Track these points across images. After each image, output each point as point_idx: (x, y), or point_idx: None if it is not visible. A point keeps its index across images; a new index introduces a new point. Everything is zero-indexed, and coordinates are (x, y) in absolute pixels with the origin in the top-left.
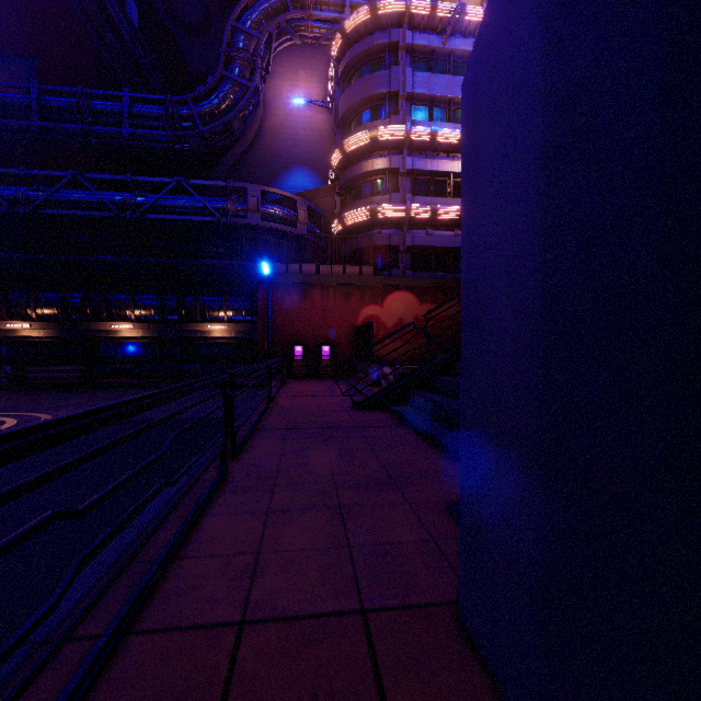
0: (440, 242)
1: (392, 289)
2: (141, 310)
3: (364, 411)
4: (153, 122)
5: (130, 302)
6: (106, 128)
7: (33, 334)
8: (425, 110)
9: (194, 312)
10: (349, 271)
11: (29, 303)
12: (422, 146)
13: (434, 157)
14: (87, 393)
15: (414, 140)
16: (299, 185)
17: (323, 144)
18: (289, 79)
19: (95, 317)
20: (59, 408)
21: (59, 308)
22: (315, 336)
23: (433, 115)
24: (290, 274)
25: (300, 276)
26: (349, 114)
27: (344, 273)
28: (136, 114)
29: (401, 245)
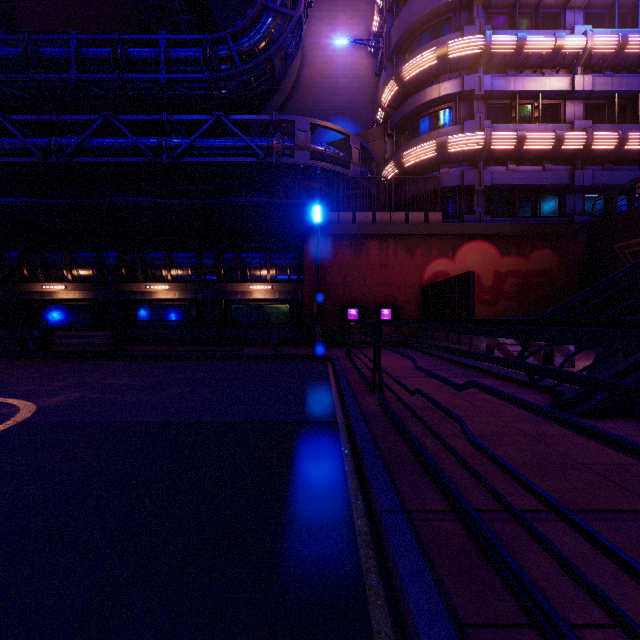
0: (526, 179)
1: (466, 239)
2: (178, 269)
3: (601, 423)
4: (190, 66)
5: (166, 261)
6: (143, 75)
7: (68, 297)
8: (503, 19)
9: (234, 271)
10: (412, 218)
11: (64, 264)
12: (503, 61)
13: (517, 74)
14: (113, 364)
15: (493, 54)
16: (339, 137)
17: (365, 90)
18: (328, 24)
19: (131, 277)
20: (62, 388)
21: (94, 268)
22: (372, 297)
23: (516, 22)
24: (343, 223)
25: (354, 226)
26: (406, 39)
27: (406, 221)
28: (173, 58)
29: (477, 185)
